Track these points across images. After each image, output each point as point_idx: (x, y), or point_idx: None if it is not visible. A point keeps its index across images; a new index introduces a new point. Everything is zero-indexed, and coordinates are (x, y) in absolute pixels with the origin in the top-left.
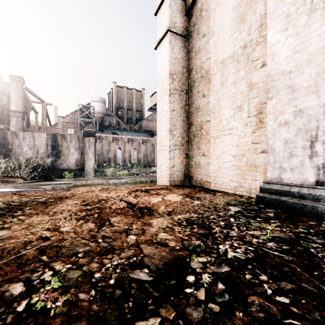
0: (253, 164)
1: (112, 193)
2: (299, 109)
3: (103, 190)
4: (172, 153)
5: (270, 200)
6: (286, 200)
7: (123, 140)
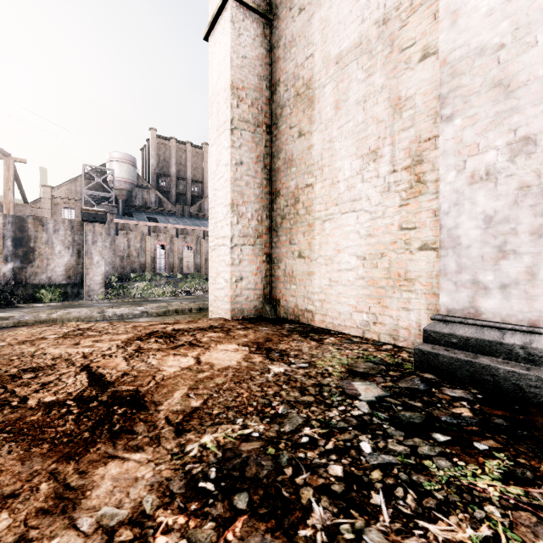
0: (403, 275)
1: (83, 345)
2: (525, 138)
3: (70, 335)
4: (237, 252)
5: (450, 364)
6: (492, 366)
7: (169, 233)
